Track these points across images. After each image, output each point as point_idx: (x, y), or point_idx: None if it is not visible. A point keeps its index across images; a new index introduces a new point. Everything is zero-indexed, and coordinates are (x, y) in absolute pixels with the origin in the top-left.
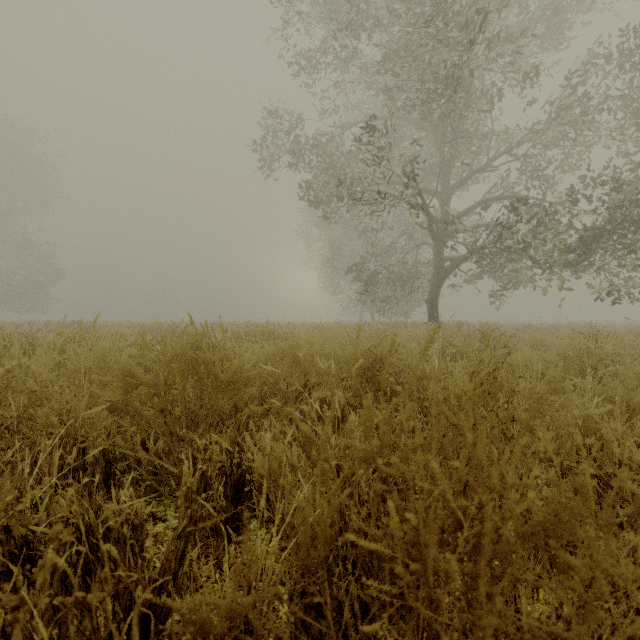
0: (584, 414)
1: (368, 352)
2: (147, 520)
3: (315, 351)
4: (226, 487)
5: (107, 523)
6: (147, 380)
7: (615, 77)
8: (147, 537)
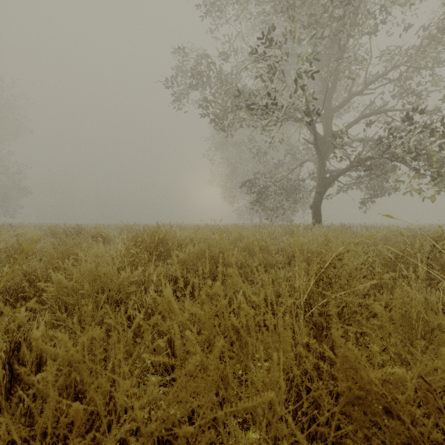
0: None
1: None
2: None
3: None
4: None
5: None
6: None
7: None
8: None
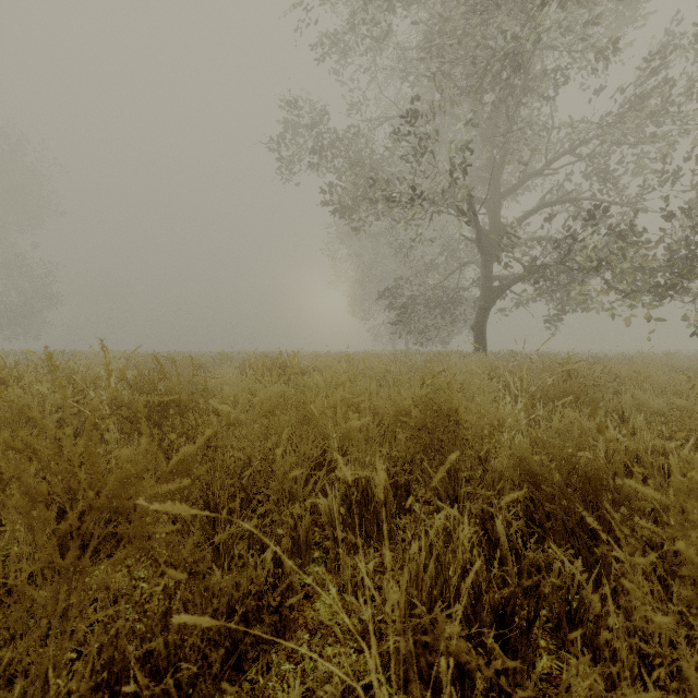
0: None
1: (425, 401)
2: None
3: (339, 401)
4: None
5: None
6: None
7: None
8: None
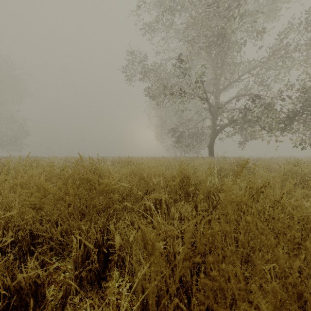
0: (309, 211)
1: (180, 173)
2: (54, 272)
3: (152, 172)
4: (100, 253)
5: (20, 284)
6: (53, 191)
7: (302, 34)
8: (52, 283)
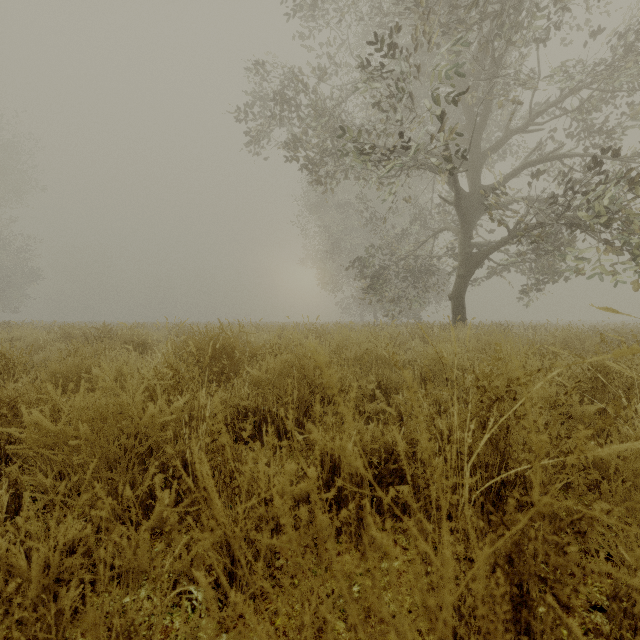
0: None
1: None
2: None
3: None
4: None
5: None
6: None
7: None
8: None
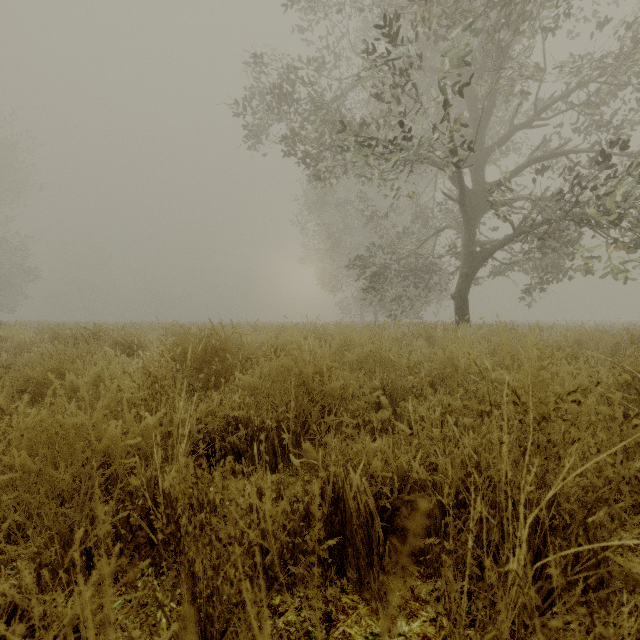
0: None
1: None
2: None
3: None
4: None
5: None
6: None
7: None
8: None
